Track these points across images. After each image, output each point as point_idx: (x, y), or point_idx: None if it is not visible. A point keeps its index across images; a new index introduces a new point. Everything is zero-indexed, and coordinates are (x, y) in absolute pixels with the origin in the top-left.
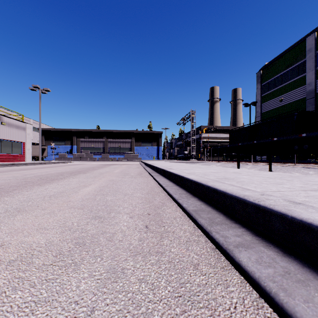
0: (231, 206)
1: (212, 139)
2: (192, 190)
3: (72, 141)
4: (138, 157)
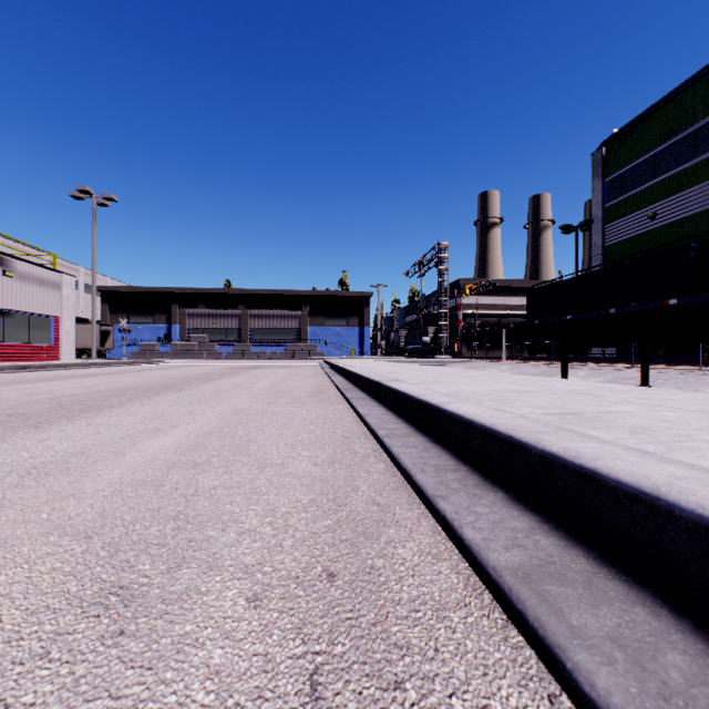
0: (701, 569)
1: (486, 310)
2: (474, 453)
3: (169, 316)
4: (318, 351)
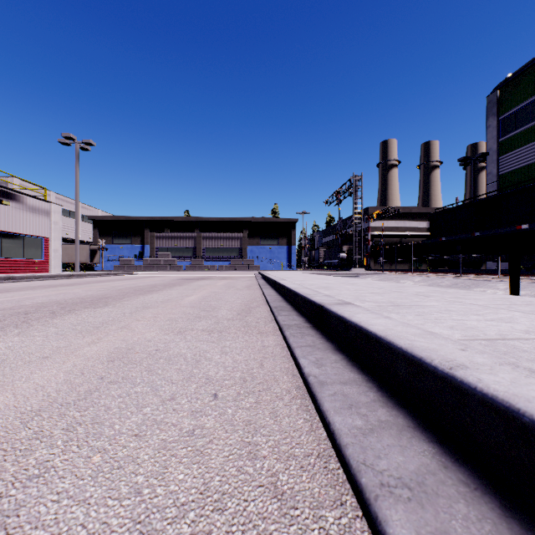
0: None
1: (390, 232)
2: None
3: (143, 238)
4: (255, 265)
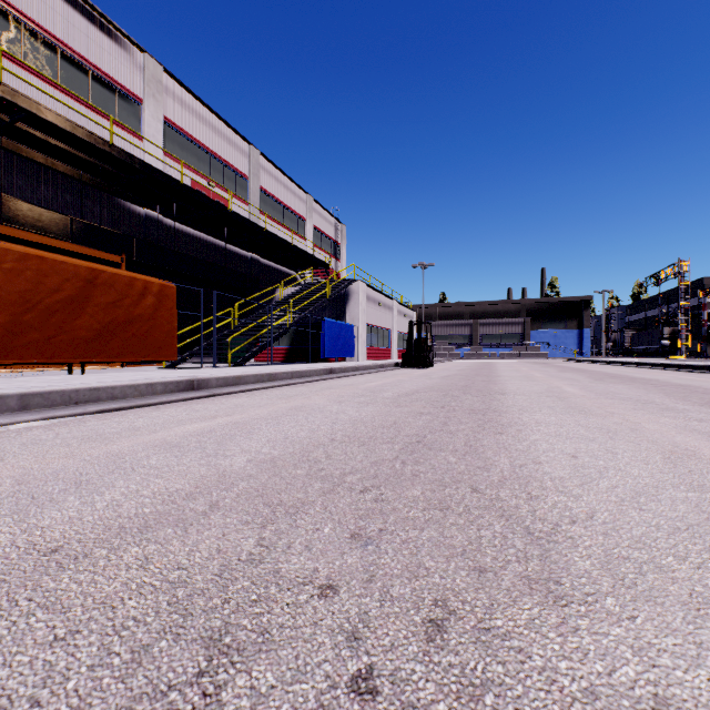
0: None
1: None
2: (700, 370)
3: None
4: (541, 352)
